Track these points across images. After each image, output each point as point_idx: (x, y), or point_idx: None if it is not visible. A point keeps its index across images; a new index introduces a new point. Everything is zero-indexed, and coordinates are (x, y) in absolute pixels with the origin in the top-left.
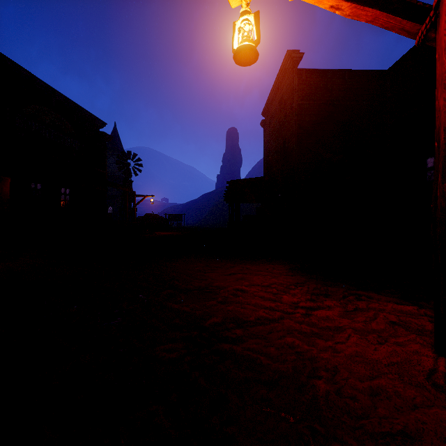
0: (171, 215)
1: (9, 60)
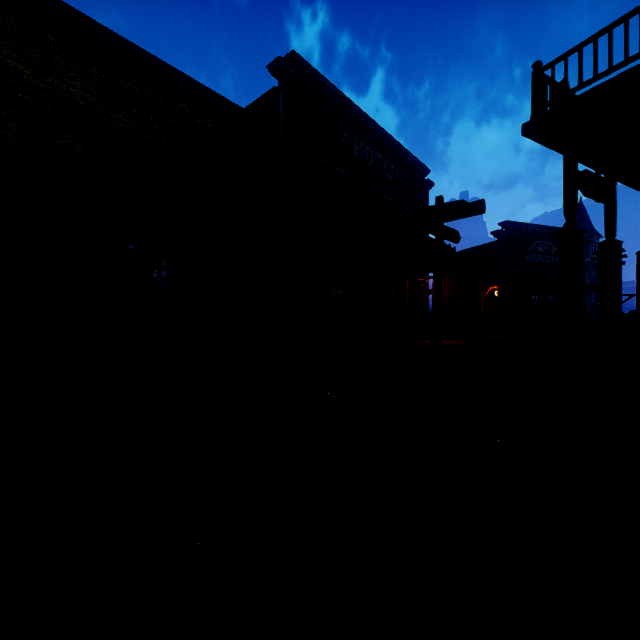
0: None
1: (523, 224)
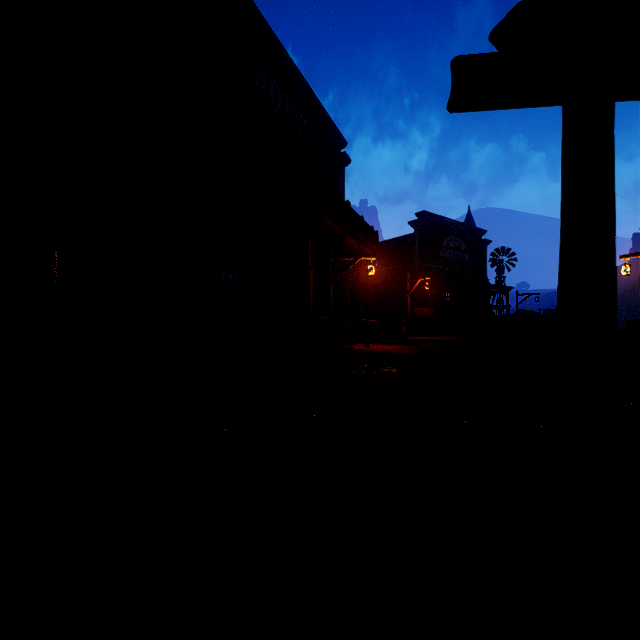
0: (547, 311)
1: (439, 216)
